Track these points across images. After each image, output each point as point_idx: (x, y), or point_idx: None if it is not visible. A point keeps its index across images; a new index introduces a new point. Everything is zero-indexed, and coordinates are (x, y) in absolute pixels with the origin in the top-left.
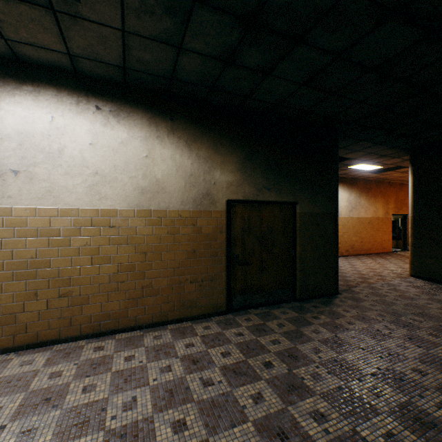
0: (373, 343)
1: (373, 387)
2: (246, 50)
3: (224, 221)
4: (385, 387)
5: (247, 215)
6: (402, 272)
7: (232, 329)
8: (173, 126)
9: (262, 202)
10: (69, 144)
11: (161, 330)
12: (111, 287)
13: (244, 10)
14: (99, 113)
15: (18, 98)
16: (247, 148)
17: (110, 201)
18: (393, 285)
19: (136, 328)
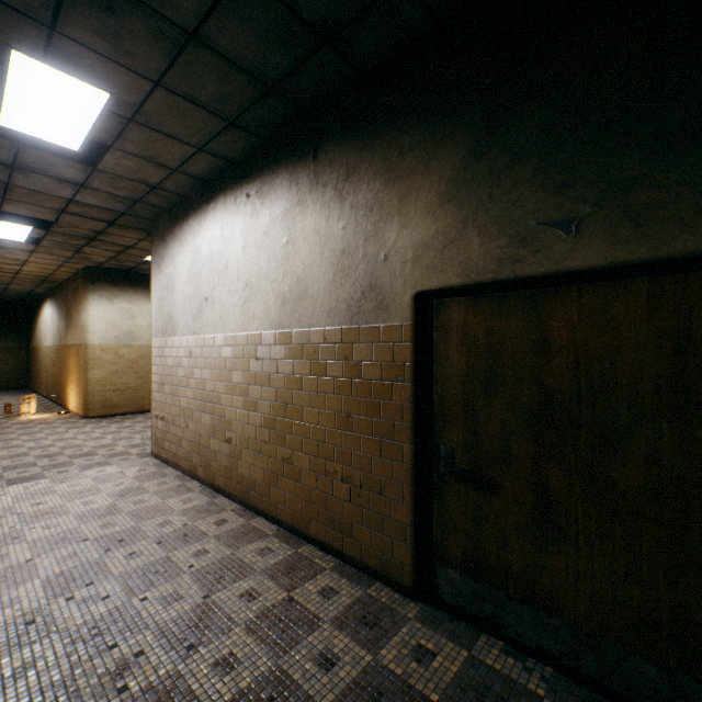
0: None
1: None
2: None
3: (406, 350)
4: None
5: (484, 332)
6: None
7: (342, 636)
8: (317, 169)
9: (544, 279)
10: (231, 256)
11: (289, 545)
12: (257, 446)
13: None
14: (249, 202)
15: (208, 222)
16: (475, 118)
17: (256, 322)
18: None
19: (277, 521)
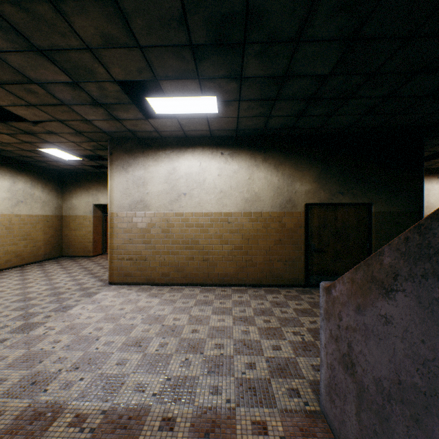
0: None
1: None
2: (311, 109)
3: (302, 219)
4: None
5: (322, 215)
6: None
7: (306, 295)
8: (265, 157)
9: (336, 204)
10: (208, 177)
11: (258, 289)
12: (229, 258)
13: (305, 96)
14: (222, 156)
15: (186, 156)
16: (322, 163)
17: (228, 207)
18: None
19: (242, 285)
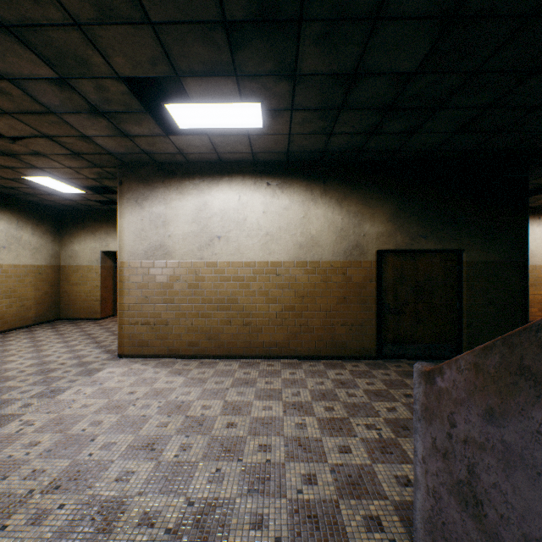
0: None
1: None
2: (388, 123)
3: (373, 270)
4: None
5: (399, 265)
6: None
7: (379, 370)
8: (325, 188)
9: (416, 250)
10: (249, 214)
11: (315, 362)
12: (277, 322)
13: (381, 105)
14: (269, 188)
15: (221, 187)
16: (399, 197)
17: (276, 255)
18: None
19: (295, 357)
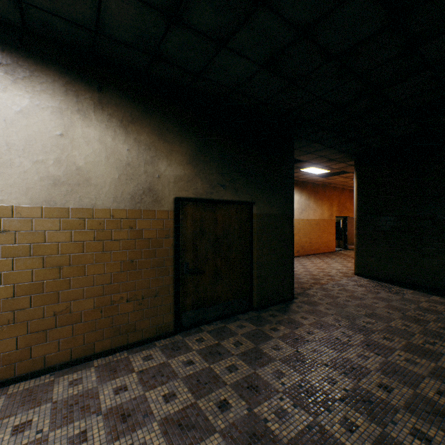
0: (336, 356)
1: (344, 418)
2: (196, 2)
3: (171, 223)
4: (357, 416)
5: (200, 216)
6: (348, 271)
7: (180, 357)
8: (102, 99)
9: (216, 201)
10: None
11: (84, 369)
12: (1, 319)
13: None
14: None
15: None
16: (199, 137)
17: None
18: (342, 285)
19: (44, 371)
